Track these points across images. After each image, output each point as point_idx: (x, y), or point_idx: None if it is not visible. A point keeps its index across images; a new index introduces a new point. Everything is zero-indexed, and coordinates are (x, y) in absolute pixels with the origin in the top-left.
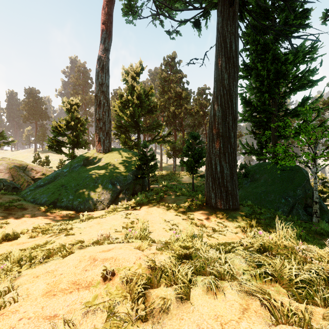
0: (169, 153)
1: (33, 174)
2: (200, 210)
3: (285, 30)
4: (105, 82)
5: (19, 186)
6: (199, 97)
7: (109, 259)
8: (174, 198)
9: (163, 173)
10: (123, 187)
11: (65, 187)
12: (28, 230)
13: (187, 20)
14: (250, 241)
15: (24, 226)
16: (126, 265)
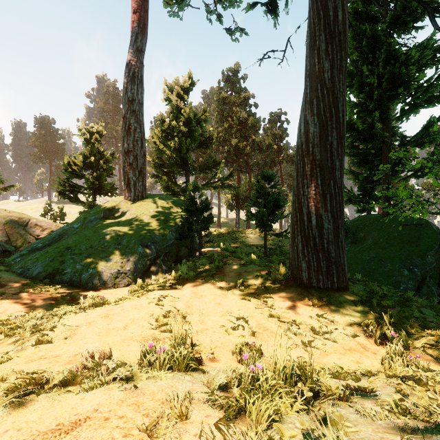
0: (231, 204)
1: (38, 231)
2: (282, 290)
3: (404, 15)
4: (136, 97)
5: (12, 249)
6: (272, 126)
7: None
8: (238, 269)
9: (222, 231)
10: (160, 251)
11: (71, 251)
12: None
13: None
14: None
15: None
16: None
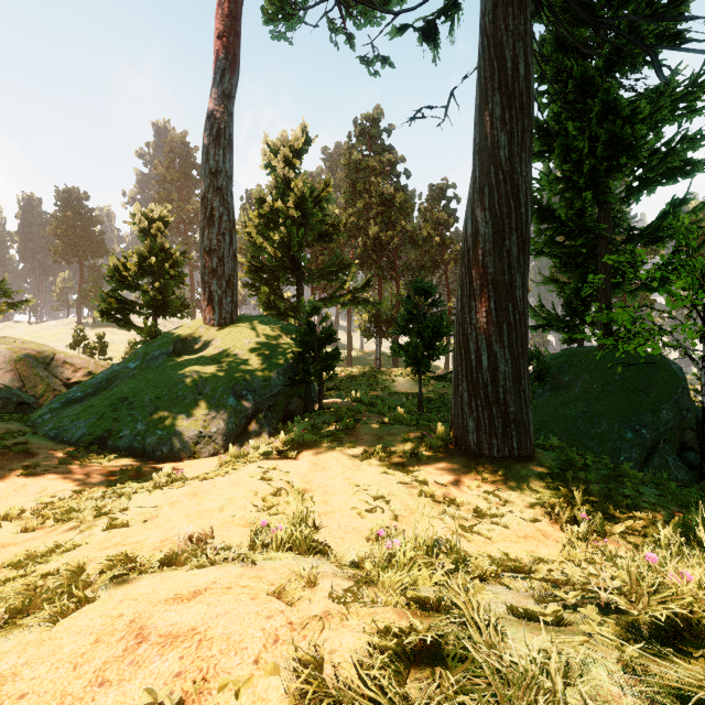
0: (368, 329)
1: (68, 372)
2: (440, 460)
3: (630, 45)
4: (223, 168)
5: (32, 401)
6: (433, 205)
7: (183, 640)
8: (377, 430)
9: (354, 371)
10: (261, 404)
11: (128, 404)
12: (24, 509)
13: (409, 10)
14: (618, 585)
15: (18, 500)
16: (230, 669)
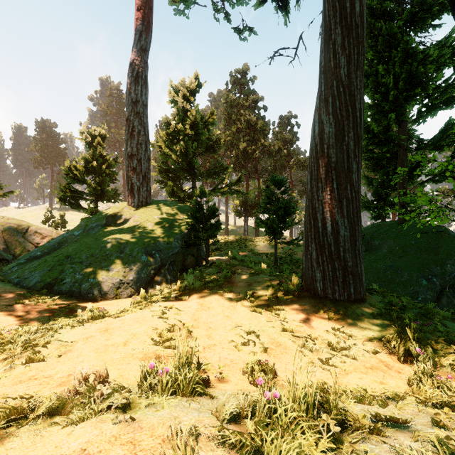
0: (239, 211)
1: (37, 239)
2: (295, 301)
3: (421, 12)
4: (140, 99)
5: (10, 258)
6: (282, 129)
7: None
8: (248, 279)
9: (230, 239)
10: (165, 260)
11: (71, 260)
12: None
13: None
14: None
15: None
16: None
